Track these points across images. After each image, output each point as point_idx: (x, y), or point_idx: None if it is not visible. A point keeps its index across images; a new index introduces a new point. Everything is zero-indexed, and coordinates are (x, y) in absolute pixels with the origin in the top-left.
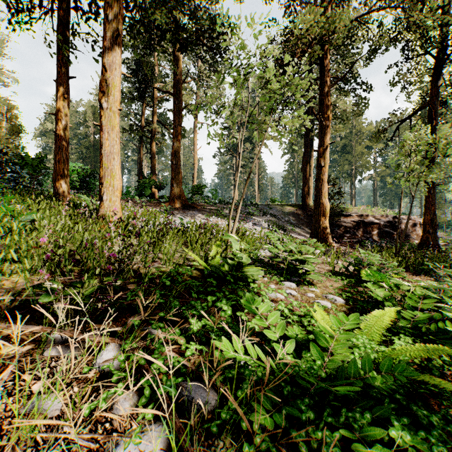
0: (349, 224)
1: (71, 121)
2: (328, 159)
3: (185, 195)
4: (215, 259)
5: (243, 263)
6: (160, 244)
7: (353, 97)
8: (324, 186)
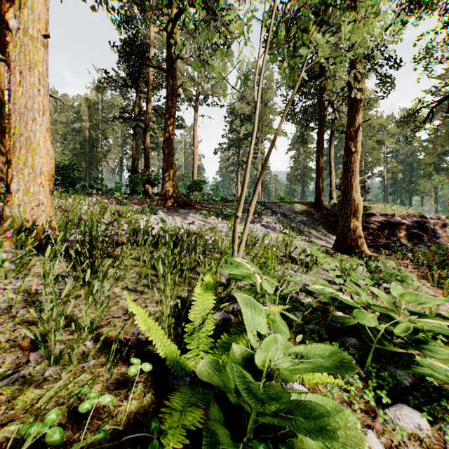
0: (373, 225)
1: (67, 117)
2: (360, 142)
3: (183, 192)
4: (203, 328)
5: (284, 377)
6: (94, 277)
7: (376, 76)
8: (355, 177)
